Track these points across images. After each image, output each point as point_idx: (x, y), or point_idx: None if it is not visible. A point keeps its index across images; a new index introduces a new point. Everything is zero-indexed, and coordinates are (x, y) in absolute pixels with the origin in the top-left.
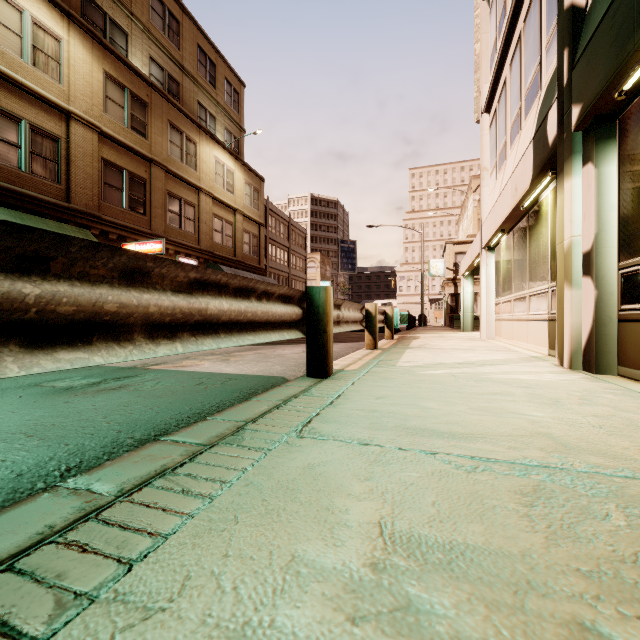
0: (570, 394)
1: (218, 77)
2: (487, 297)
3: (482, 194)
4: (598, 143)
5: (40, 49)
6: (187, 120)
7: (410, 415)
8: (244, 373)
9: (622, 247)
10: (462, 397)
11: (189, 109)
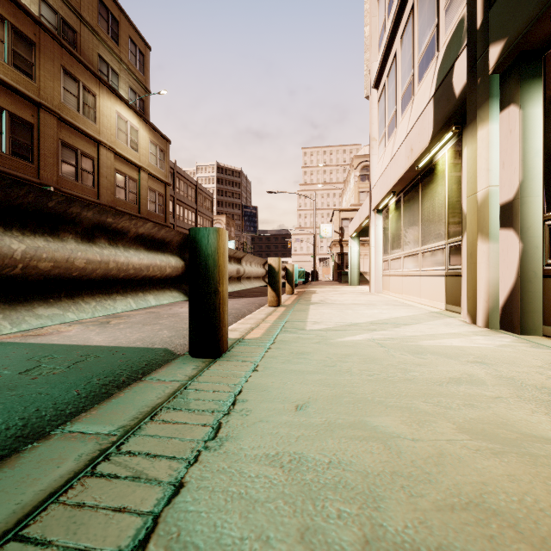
0: (545, 374)
1: (121, 34)
2: (376, 255)
3: (371, 162)
4: (523, 82)
5: None
6: (84, 69)
7: (373, 469)
8: (115, 344)
9: (550, 196)
10: (422, 393)
11: (88, 60)
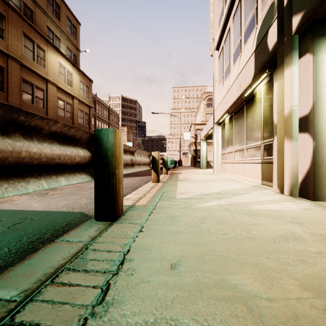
0: None
1: (62, 14)
2: (217, 150)
3: (214, 94)
4: (315, 38)
5: None
6: (38, 35)
7: None
8: (47, 209)
9: None
10: (263, 249)
11: (40, 29)
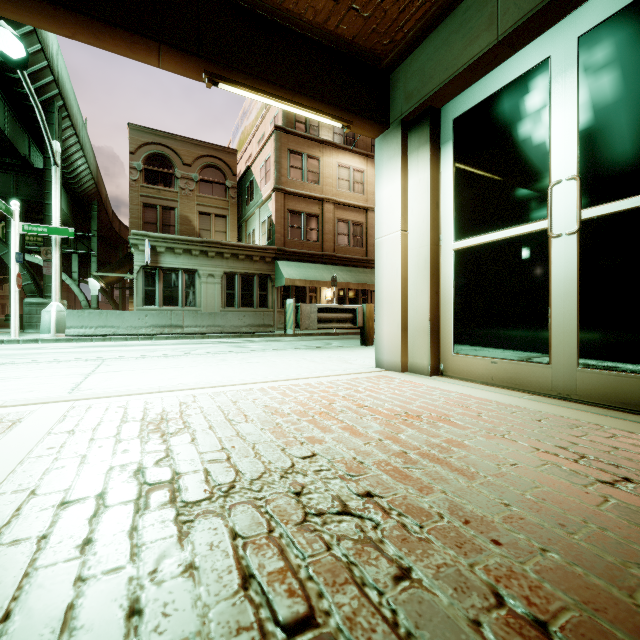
0: None
1: None
2: None
3: None
4: None
5: (355, 182)
6: None
7: None
8: None
9: None
10: None
11: None
